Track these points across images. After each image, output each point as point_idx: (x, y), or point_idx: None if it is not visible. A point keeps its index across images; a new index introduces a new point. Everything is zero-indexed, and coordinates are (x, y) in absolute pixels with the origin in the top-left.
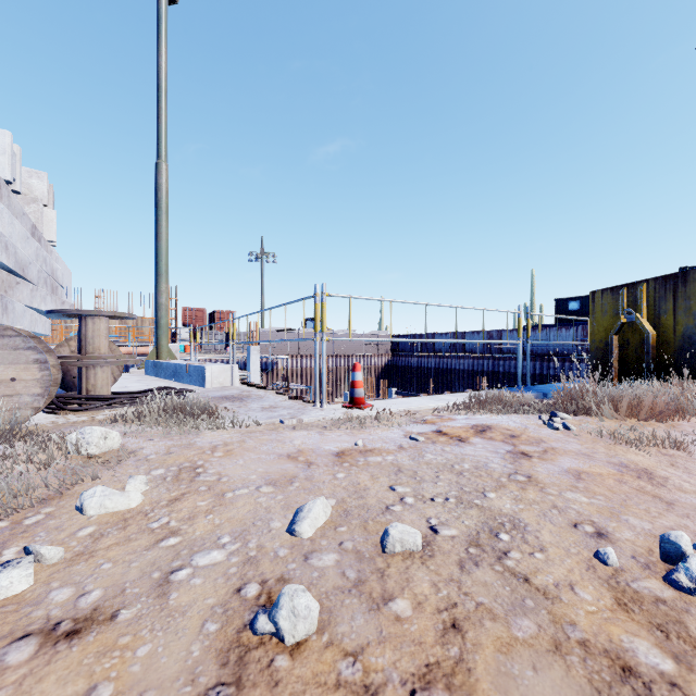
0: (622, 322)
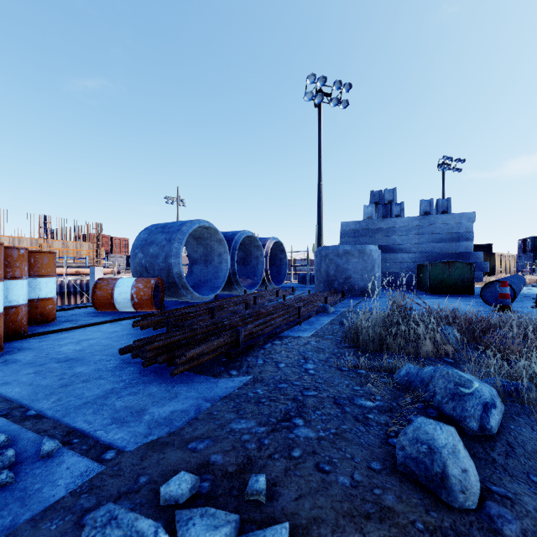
0: None
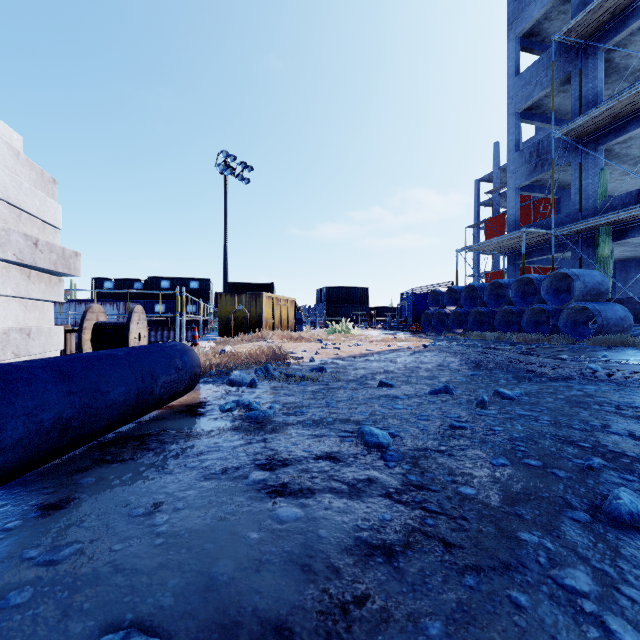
0: (236, 309)
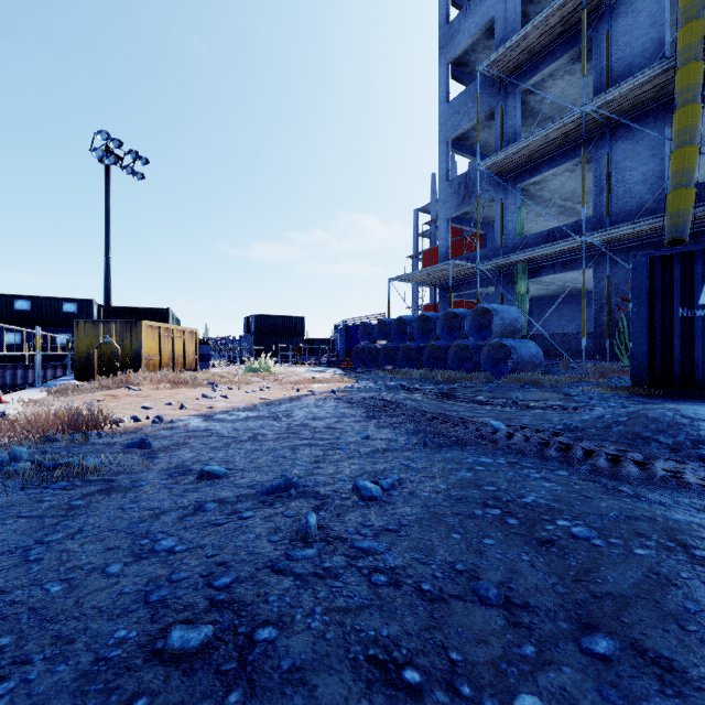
0: (102, 342)
